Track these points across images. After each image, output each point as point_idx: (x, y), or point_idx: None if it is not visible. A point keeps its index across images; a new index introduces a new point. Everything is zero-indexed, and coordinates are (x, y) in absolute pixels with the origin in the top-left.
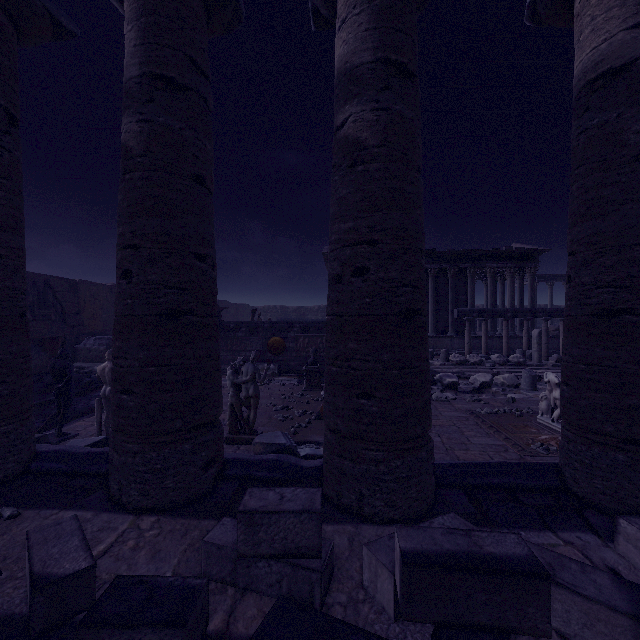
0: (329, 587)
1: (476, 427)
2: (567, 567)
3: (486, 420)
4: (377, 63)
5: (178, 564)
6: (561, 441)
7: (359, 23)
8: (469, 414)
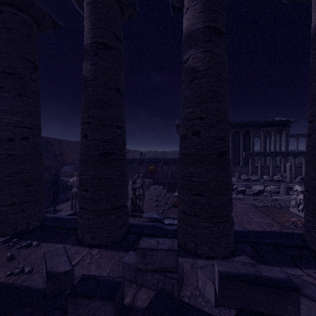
0: (181, 288)
1: (256, 213)
2: (308, 287)
3: (261, 209)
4: (204, 28)
5: (109, 271)
6: (304, 221)
7: (195, 9)
8: (252, 206)
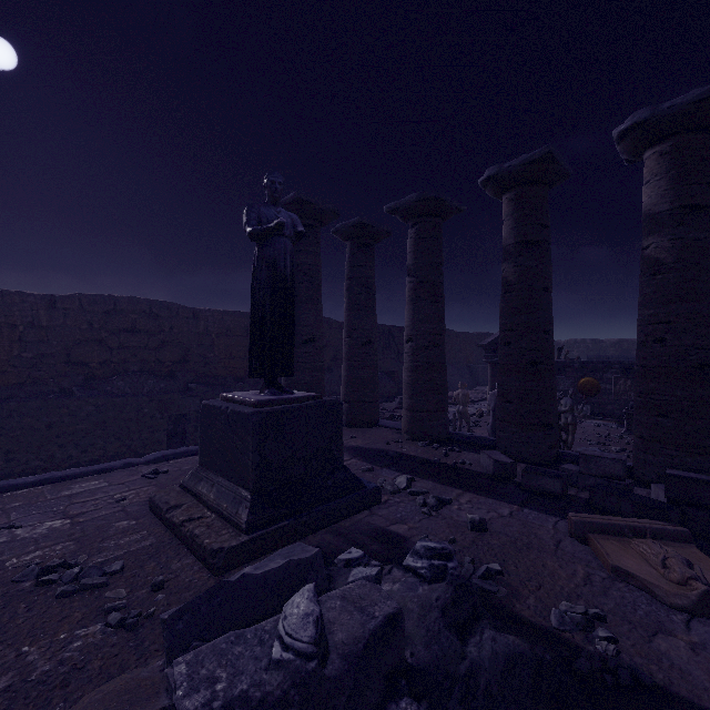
0: None
1: None
2: None
3: None
4: (673, 210)
5: None
6: None
7: (659, 186)
8: None
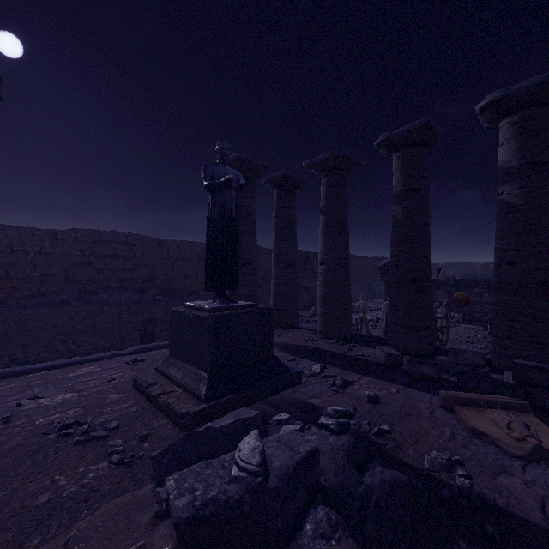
0: None
1: None
2: None
3: None
4: (521, 166)
5: None
6: None
7: (510, 148)
8: None
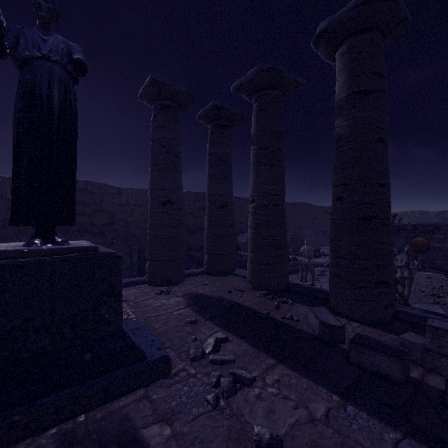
0: None
1: None
2: None
3: None
4: None
5: None
6: None
7: None
8: None
